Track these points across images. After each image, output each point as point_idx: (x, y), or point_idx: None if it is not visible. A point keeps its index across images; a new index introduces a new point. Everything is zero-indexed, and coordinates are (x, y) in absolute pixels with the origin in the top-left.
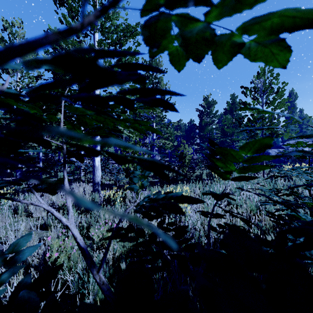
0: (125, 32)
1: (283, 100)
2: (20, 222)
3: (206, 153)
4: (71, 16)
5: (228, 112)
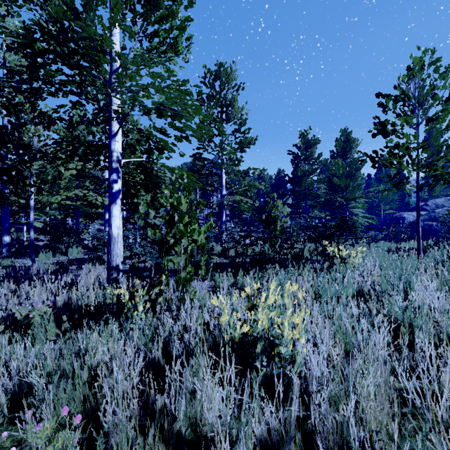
0: None
1: None
2: None
3: None
4: None
5: (339, 155)
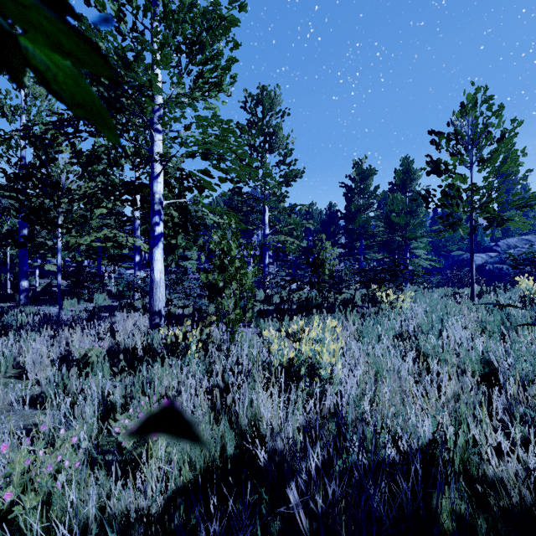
0: (210, 19)
1: (514, 155)
2: None
3: None
4: None
5: (398, 188)
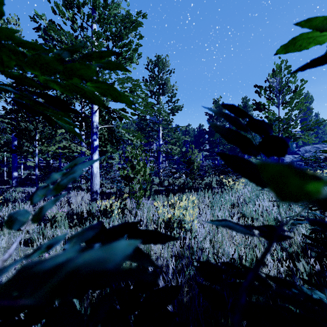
0: (126, 23)
1: (302, 100)
2: (1, 237)
3: (216, 125)
4: (64, 5)
5: None
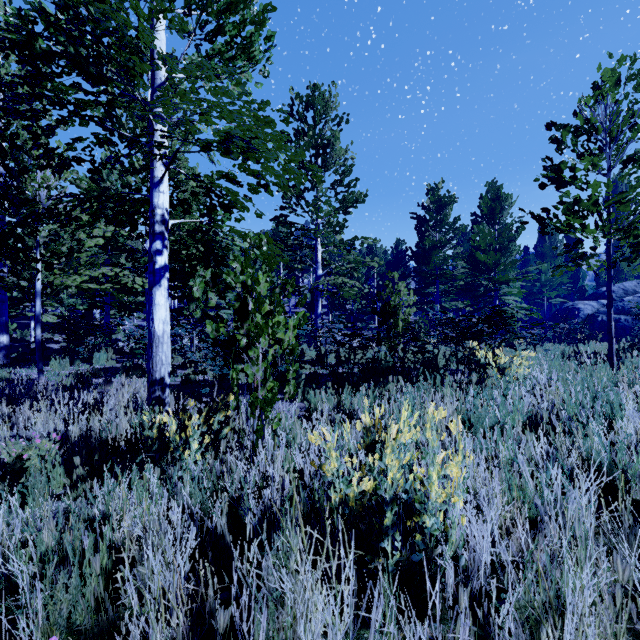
0: None
1: None
2: None
3: None
4: None
5: (484, 219)
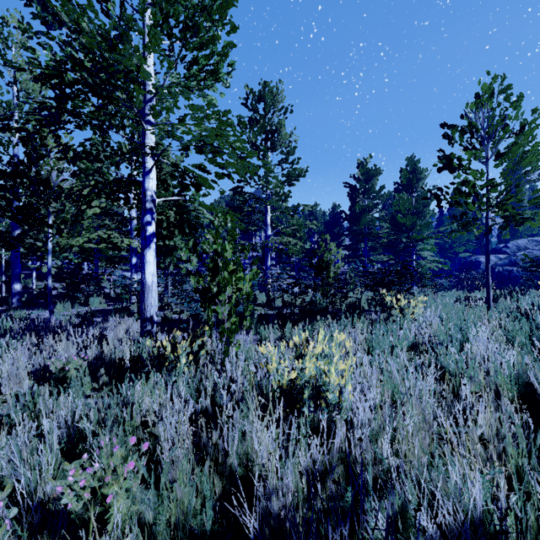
0: None
1: (535, 148)
2: None
3: None
4: None
5: (404, 188)
